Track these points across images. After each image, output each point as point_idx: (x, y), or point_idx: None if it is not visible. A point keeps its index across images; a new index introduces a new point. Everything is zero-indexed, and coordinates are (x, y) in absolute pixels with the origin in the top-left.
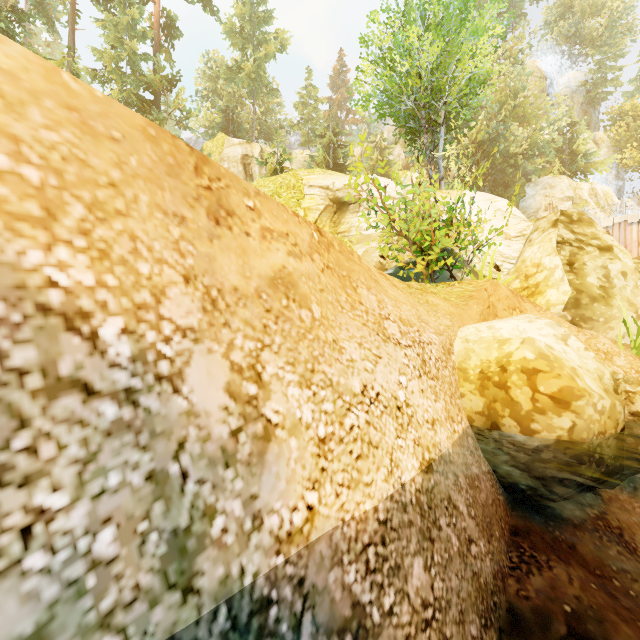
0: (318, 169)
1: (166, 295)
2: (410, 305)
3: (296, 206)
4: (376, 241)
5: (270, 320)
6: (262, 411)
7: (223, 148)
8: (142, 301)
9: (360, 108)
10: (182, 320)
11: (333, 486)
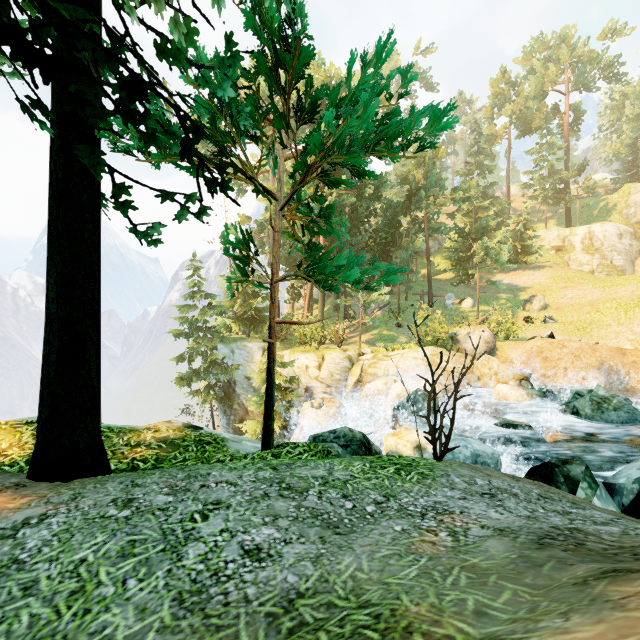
0: None
1: (618, 364)
2: None
3: None
4: None
5: (631, 367)
6: (629, 375)
7: (629, 196)
8: (616, 365)
9: None
10: (619, 366)
11: (639, 385)
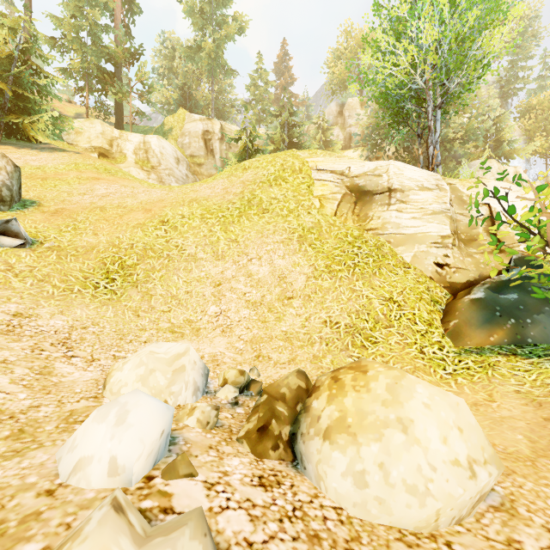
0: (319, 150)
1: None
2: None
3: (308, 194)
4: (425, 244)
5: None
6: None
7: (184, 123)
8: None
9: (354, 86)
10: None
11: None
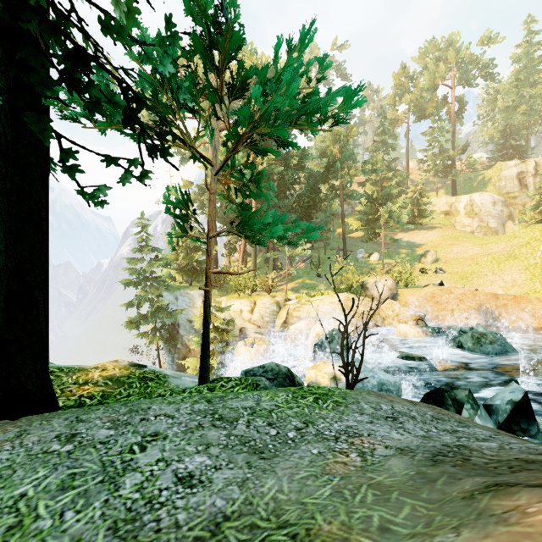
0: None
1: (493, 306)
2: (540, 306)
3: (538, 250)
4: None
5: (502, 308)
6: (501, 315)
7: (500, 171)
8: (491, 307)
9: None
10: (494, 308)
11: (509, 323)
